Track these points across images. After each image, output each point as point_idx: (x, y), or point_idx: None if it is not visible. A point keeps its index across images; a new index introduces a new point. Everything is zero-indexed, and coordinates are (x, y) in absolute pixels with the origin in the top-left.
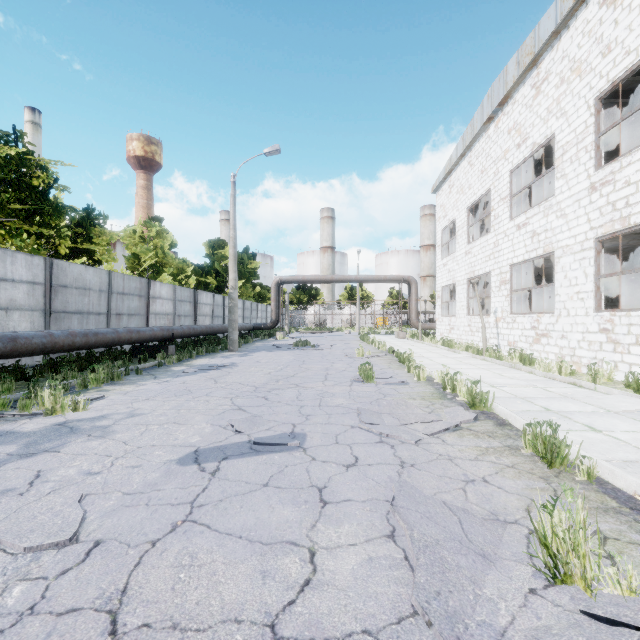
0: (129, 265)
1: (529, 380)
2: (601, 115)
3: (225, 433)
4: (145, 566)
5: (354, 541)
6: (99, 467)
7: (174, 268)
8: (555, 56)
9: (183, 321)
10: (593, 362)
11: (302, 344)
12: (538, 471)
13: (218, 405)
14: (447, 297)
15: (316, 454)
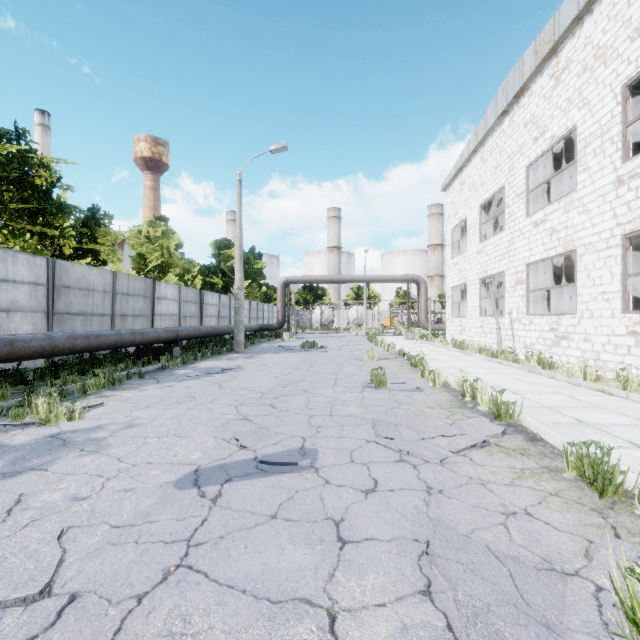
0: (135, 265)
1: (552, 386)
2: (629, 104)
3: (229, 448)
4: (126, 634)
5: (382, 600)
6: (87, 490)
7: (180, 268)
8: (577, 43)
9: (189, 322)
10: (620, 367)
11: (309, 346)
12: (588, 501)
13: (222, 414)
14: (458, 297)
15: (330, 476)
